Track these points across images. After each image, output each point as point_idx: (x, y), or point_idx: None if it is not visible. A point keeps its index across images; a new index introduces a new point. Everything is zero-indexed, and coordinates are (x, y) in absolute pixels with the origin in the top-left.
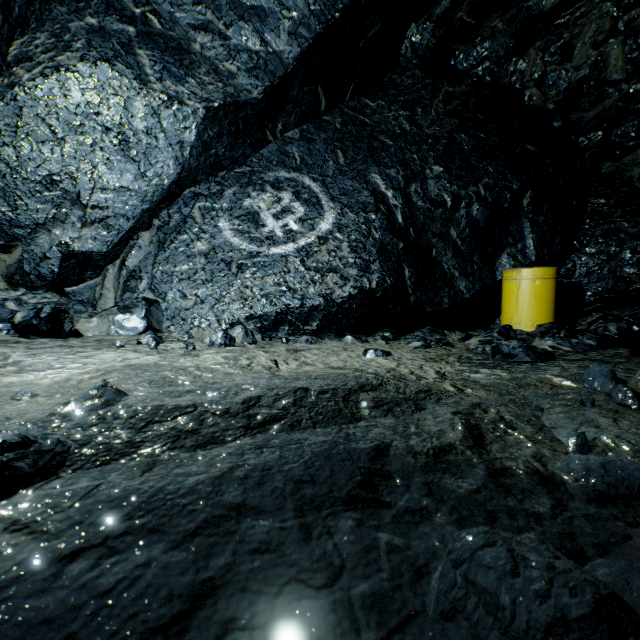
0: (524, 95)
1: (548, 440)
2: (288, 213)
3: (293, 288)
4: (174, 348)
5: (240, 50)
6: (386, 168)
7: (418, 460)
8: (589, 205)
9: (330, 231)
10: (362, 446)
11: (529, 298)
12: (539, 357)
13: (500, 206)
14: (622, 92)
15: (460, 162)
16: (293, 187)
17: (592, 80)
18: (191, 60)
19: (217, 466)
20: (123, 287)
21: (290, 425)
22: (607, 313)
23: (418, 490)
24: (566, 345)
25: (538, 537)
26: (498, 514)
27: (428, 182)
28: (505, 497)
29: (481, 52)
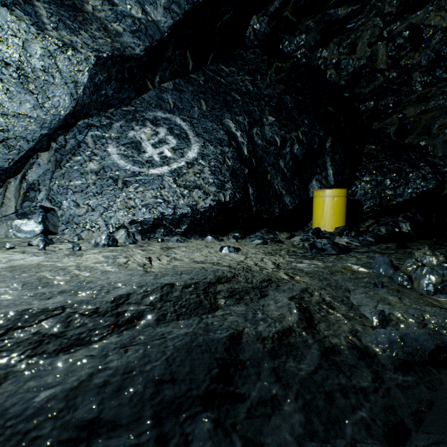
0: (326, 73)
1: (358, 316)
2: (164, 143)
3: (167, 200)
4: (62, 249)
5: (125, 15)
6: (236, 115)
7: (266, 345)
8: (365, 149)
9: (196, 158)
10: (219, 336)
11: (330, 209)
12: (341, 250)
13: (312, 147)
14: (385, 77)
15: (286, 115)
16: (168, 124)
17: (368, 68)
18: (84, 17)
19: (76, 374)
20: (23, 197)
21: (156, 319)
22: (378, 220)
23: (268, 377)
24: (356, 241)
25: (368, 414)
26: (334, 394)
27: (265, 127)
28: (337, 375)
29: (299, 41)
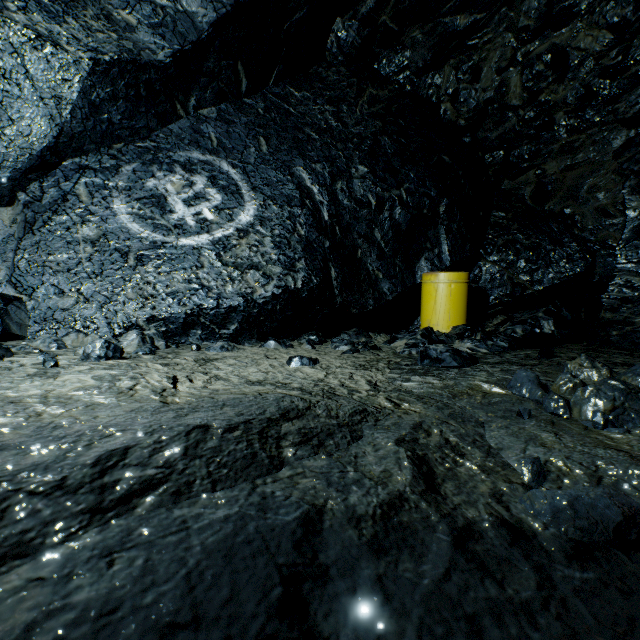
0: (440, 108)
1: (500, 467)
2: (202, 200)
3: (207, 286)
4: (24, 365)
5: None
6: (312, 162)
7: (363, 532)
8: (492, 217)
9: (251, 223)
10: (284, 519)
11: (446, 301)
12: (465, 361)
13: (420, 211)
14: (519, 117)
15: (384, 165)
16: (208, 171)
17: (496, 103)
18: None
19: None
20: None
21: (174, 493)
22: (510, 316)
23: (369, 596)
24: (483, 347)
25: None
26: (482, 620)
27: (354, 181)
28: (482, 580)
29: (402, 60)
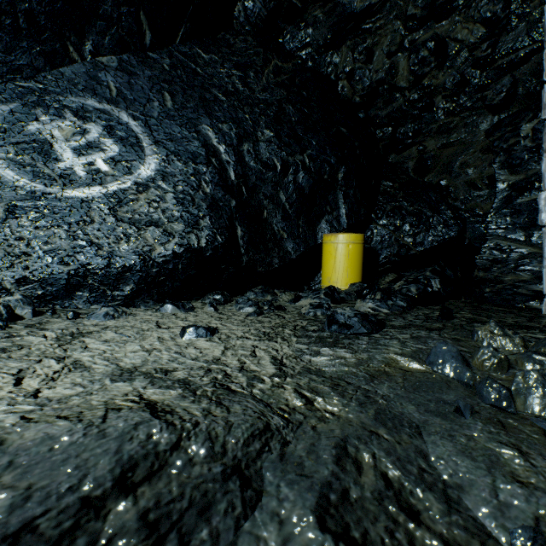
0: (338, 85)
1: (477, 541)
2: (96, 149)
3: (97, 243)
4: None
5: None
6: (219, 122)
7: None
8: (382, 186)
9: (152, 178)
10: None
11: (344, 260)
12: (374, 327)
13: (321, 177)
14: (406, 98)
15: (288, 131)
16: (105, 120)
17: (386, 84)
18: None
19: None
20: None
21: None
22: (401, 274)
23: None
24: (384, 307)
25: None
26: None
27: (260, 144)
28: None
29: (305, 37)
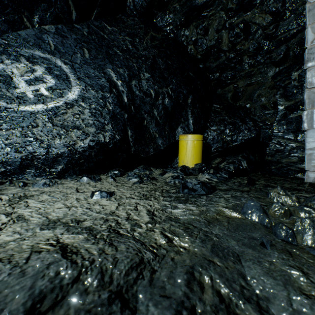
0: (188, 48)
1: None
2: (40, 81)
3: (40, 139)
4: None
5: None
6: (117, 67)
7: None
8: (213, 107)
9: (76, 100)
10: None
11: (192, 150)
12: (209, 190)
13: (178, 101)
14: (227, 56)
15: (159, 74)
16: (46, 64)
17: (215, 48)
18: None
19: None
20: None
21: None
22: (224, 158)
23: None
24: (215, 178)
25: None
26: None
27: (142, 81)
28: None
29: (169, 19)
